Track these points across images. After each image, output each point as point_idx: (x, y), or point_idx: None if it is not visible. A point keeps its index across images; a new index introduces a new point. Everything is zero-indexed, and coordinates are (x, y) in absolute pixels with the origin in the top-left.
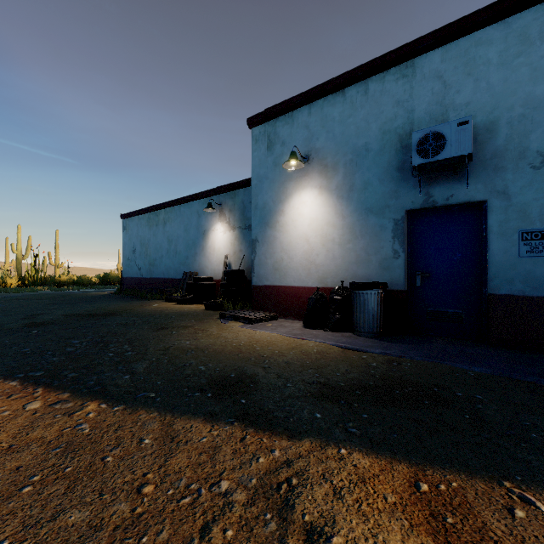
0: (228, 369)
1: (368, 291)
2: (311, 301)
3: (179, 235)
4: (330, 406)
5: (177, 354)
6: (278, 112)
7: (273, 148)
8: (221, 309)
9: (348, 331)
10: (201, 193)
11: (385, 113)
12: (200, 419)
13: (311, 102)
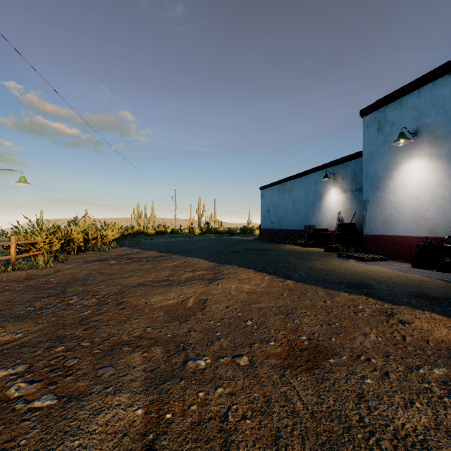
0: (351, 279)
1: None
2: (419, 247)
3: (301, 198)
4: (423, 301)
5: (317, 270)
6: (387, 101)
7: (382, 129)
8: (337, 252)
9: None
10: (318, 167)
11: None
12: (342, 292)
13: (420, 87)
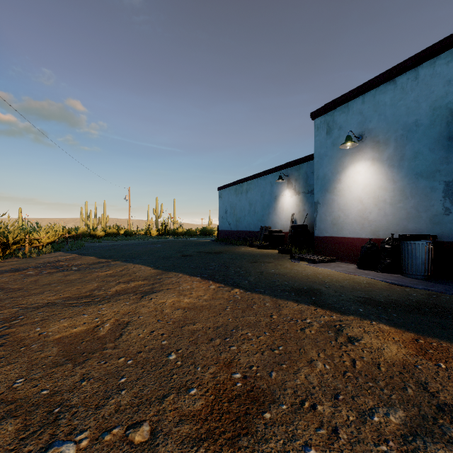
0: (301, 285)
1: (415, 241)
2: (364, 248)
3: (257, 199)
4: (370, 308)
5: (268, 275)
6: (335, 105)
7: (331, 132)
8: (290, 253)
9: (397, 273)
10: (273, 168)
11: (435, 92)
12: (290, 301)
13: (364, 93)
